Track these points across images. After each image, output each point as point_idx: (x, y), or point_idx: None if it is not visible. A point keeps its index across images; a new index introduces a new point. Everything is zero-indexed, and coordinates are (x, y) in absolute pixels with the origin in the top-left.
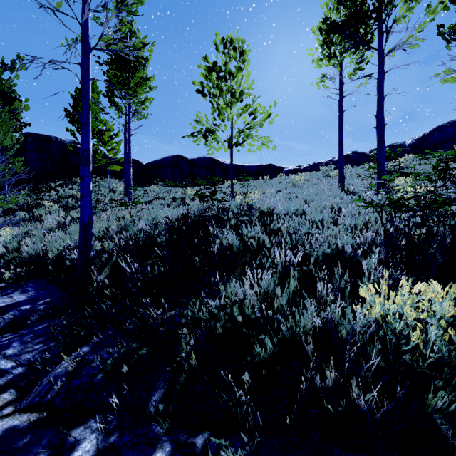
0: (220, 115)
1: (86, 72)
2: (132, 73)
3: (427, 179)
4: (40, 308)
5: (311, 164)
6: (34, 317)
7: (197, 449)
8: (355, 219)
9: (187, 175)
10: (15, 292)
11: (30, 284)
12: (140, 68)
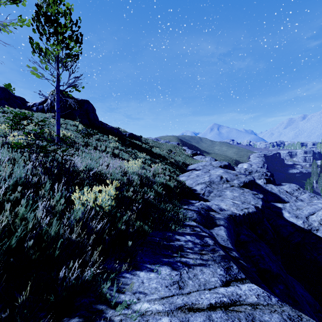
0: None
1: None
2: None
3: (18, 129)
4: None
5: None
6: None
7: (78, 321)
8: (1, 156)
9: None
10: None
11: None
12: None
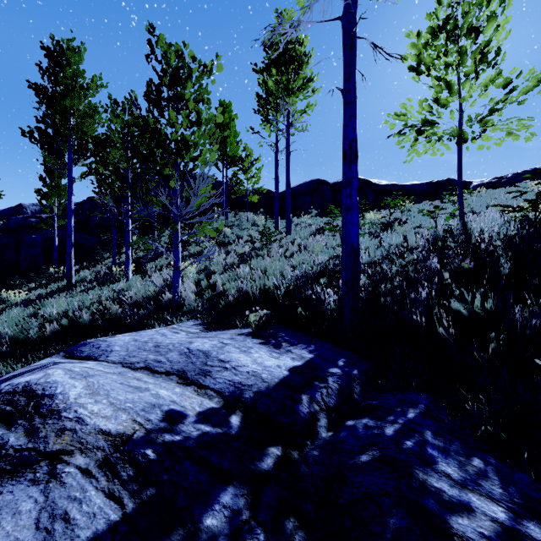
0: (450, 95)
1: (353, 26)
2: (294, 75)
3: None
4: (355, 375)
5: (520, 172)
6: (356, 388)
7: None
8: None
9: (330, 203)
10: (282, 343)
11: (279, 332)
12: (304, 66)
